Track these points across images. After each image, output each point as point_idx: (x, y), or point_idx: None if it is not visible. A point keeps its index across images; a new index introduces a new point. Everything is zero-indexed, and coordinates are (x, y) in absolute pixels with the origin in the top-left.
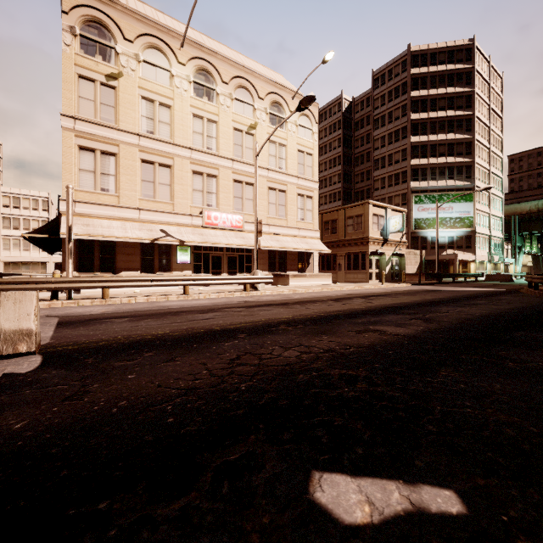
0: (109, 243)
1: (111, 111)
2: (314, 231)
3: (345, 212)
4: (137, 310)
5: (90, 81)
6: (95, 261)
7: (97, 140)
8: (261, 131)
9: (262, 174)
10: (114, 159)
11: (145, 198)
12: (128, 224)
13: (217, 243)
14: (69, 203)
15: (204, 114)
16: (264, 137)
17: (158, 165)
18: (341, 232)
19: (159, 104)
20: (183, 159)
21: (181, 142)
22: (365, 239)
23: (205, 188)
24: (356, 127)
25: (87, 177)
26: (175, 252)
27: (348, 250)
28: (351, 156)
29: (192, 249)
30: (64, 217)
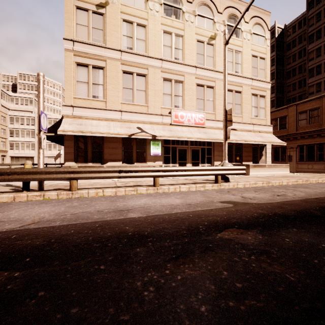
0: (99, 139)
1: (100, 33)
2: (267, 126)
3: (297, 108)
4: (76, 224)
5: (84, 11)
6: (88, 154)
7: (90, 57)
8: (220, 40)
9: (221, 78)
10: (102, 71)
11: (125, 102)
12: (112, 123)
13: (184, 136)
14: (40, 91)
15: (172, 30)
16: (222, 46)
17: (135, 75)
18: (291, 127)
19: (136, 25)
20: (155, 68)
21: (153, 55)
22: (323, 131)
23: (173, 92)
24: (288, 48)
25: (82, 87)
26: (149, 146)
27: (300, 143)
28: (283, 71)
29: (162, 144)
30: (65, 119)
